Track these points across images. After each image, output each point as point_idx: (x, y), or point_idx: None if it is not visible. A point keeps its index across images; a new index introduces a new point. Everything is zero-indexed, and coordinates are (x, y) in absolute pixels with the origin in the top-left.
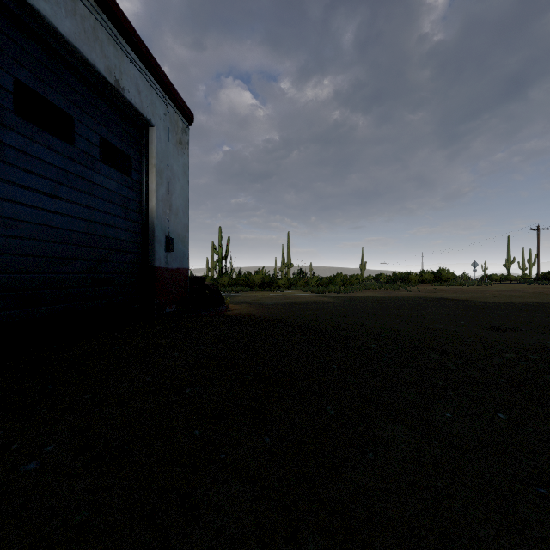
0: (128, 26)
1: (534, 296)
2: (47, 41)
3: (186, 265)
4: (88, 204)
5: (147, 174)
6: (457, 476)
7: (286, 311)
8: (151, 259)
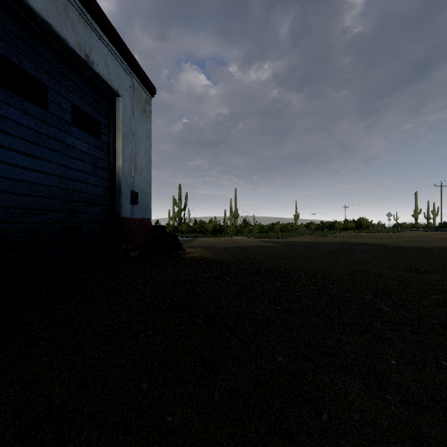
0: (97, 7)
1: (441, 241)
2: (22, 16)
3: (149, 216)
4: (61, 163)
5: (114, 138)
6: (421, 444)
7: (234, 254)
8: (118, 210)
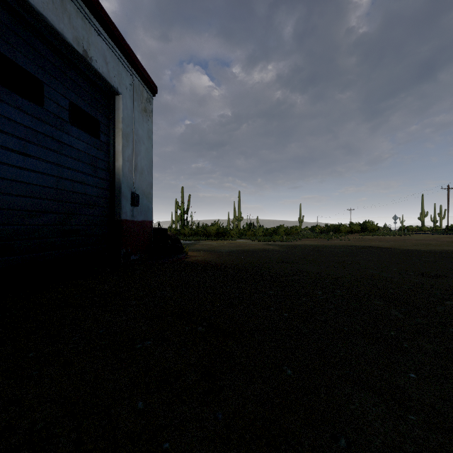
0: (95, 1)
1: (449, 244)
2: (15, 8)
3: (150, 218)
4: (58, 162)
5: (114, 137)
6: None
7: (238, 258)
8: (118, 212)
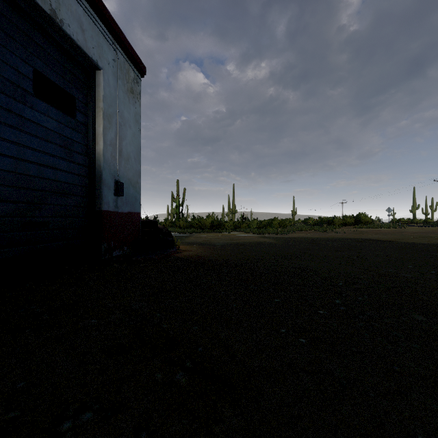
0: None
1: None
2: None
3: (137, 210)
4: (17, 141)
5: (94, 118)
6: None
7: (233, 253)
8: (98, 202)
